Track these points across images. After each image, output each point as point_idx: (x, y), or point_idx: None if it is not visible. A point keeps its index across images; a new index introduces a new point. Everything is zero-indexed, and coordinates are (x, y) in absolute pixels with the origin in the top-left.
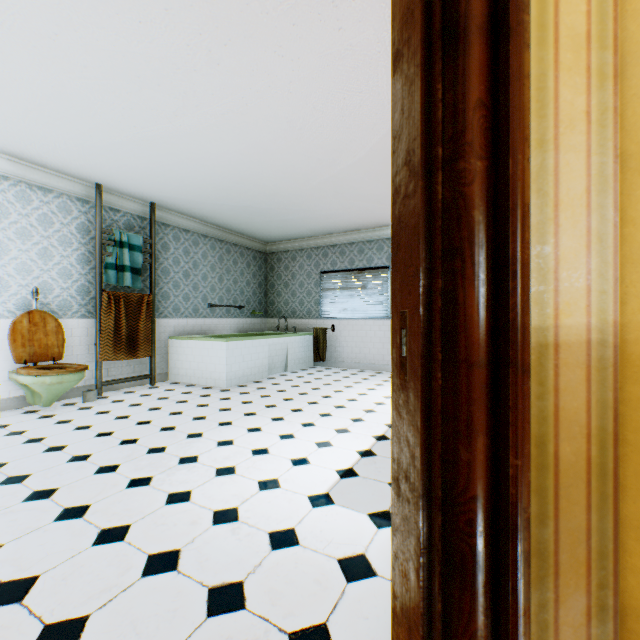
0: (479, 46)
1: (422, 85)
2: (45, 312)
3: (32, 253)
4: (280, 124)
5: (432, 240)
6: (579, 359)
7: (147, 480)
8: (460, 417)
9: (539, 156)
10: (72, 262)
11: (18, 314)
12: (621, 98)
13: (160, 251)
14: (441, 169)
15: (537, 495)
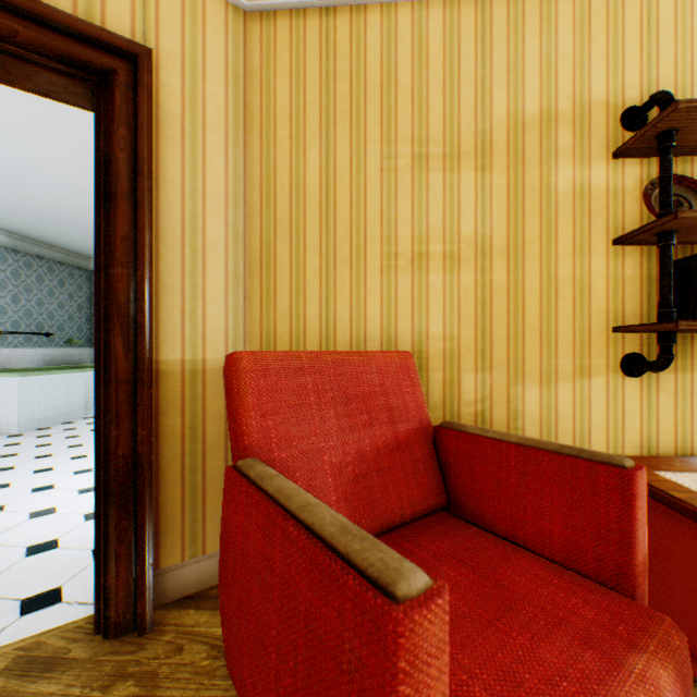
0: (126, 206)
1: (97, 218)
2: None
3: None
4: (79, 148)
5: (102, 310)
6: (221, 378)
7: None
8: (114, 412)
9: (193, 261)
10: None
11: None
12: (249, 232)
13: None
14: (105, 271)
15: (191, 457)
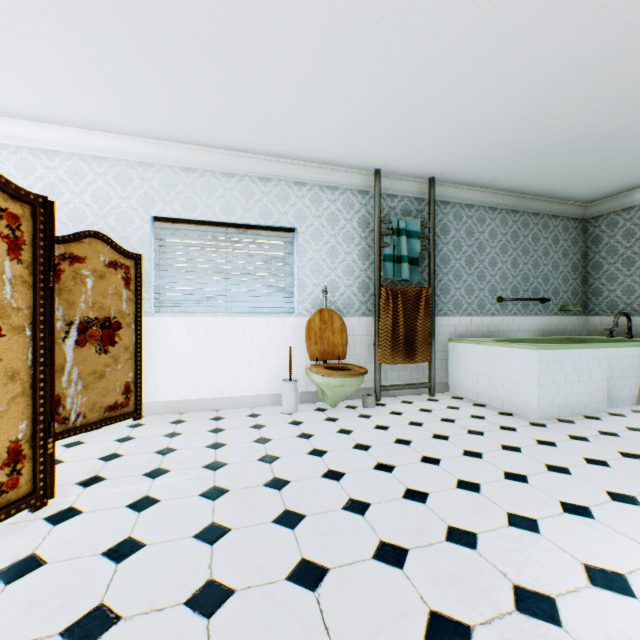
0: None
1: None
2: (331, 310)
3: (322, 253)
4: None
5: None
6: None
7: (460, 636)
8: None
9: None
10: (353, 258)
11: (312, 312)
12: None
13: (437, 236)
14: None
15: None
